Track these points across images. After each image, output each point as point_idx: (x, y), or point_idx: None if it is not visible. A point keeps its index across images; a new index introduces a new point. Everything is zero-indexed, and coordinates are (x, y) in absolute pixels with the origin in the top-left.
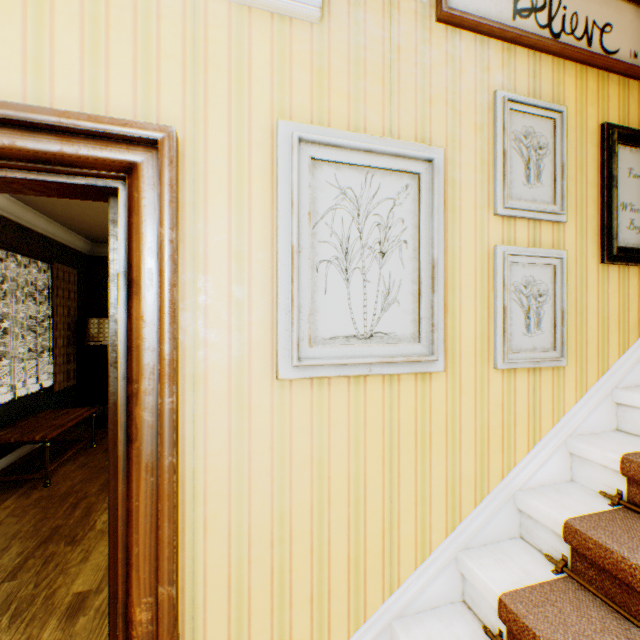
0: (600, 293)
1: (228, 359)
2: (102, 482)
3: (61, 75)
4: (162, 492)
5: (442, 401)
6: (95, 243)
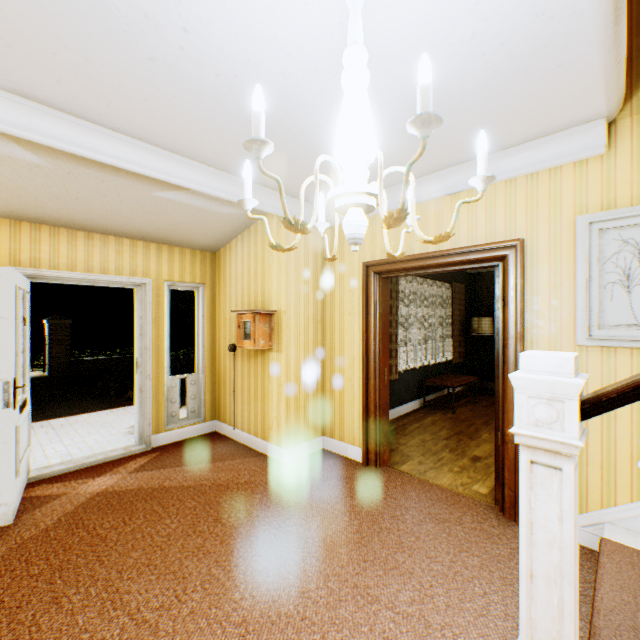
0: None
1: (548, 334)
2: (482, 420)
3: (478, 229)
4: None
5: None
6: None
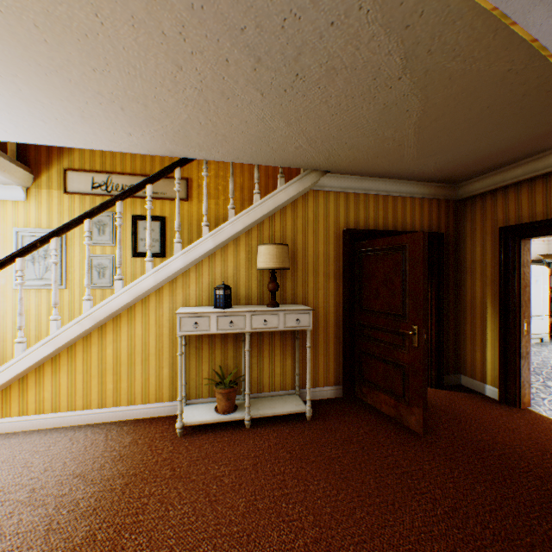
0: (133, 267)
1: (1, 284)
2: None
3: None
4: None
5: (68, 297)
6: None
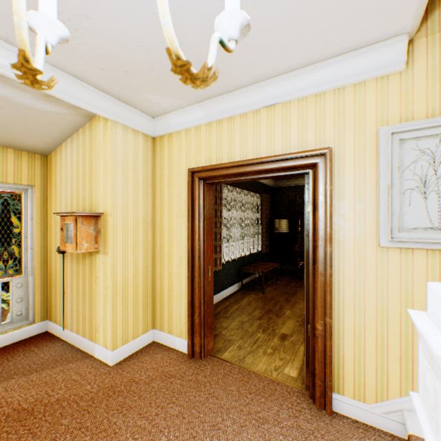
0: None
1: (353, 236)
2: (284, 298)
3: (292, 139)
4: (326, 283)
5: None
6: (275, 181)
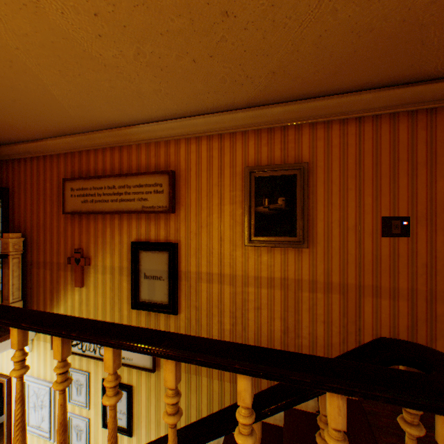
0: (104, 435)
1: None
2: None
3: None
4: None
5: None
6: None
